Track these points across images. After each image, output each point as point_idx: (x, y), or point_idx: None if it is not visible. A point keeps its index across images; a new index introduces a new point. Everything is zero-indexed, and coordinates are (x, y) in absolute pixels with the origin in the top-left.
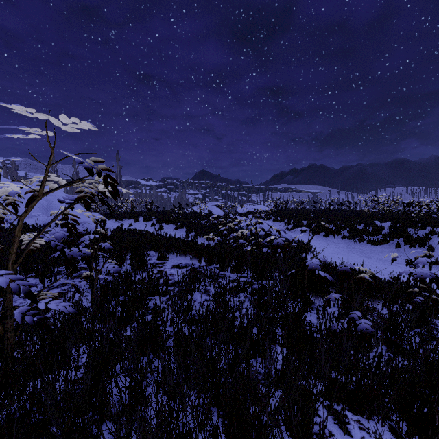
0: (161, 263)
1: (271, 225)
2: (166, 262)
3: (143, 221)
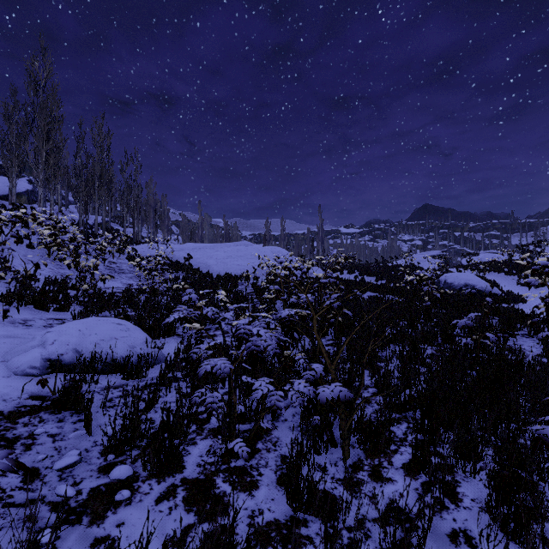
0: (361, 294)
1: (472, 276)
2: (364, 294)
3: (346, 274)
